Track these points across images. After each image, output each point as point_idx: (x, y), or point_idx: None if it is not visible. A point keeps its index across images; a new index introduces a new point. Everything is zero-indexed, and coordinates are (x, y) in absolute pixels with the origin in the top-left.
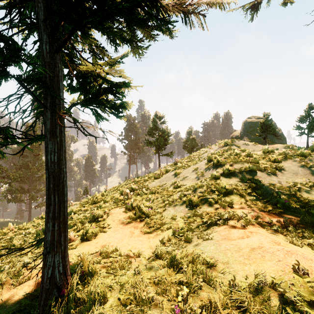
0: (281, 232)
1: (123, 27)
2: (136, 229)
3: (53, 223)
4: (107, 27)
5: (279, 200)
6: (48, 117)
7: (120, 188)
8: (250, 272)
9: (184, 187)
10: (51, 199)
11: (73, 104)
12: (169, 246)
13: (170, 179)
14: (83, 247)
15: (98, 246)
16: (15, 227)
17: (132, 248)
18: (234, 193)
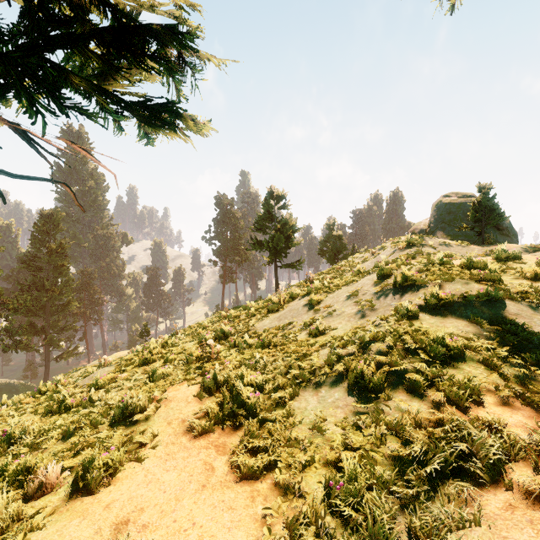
0: None
1: None
2: (221, 456)
3: None
4: None
5: None
6: None
7: (200, 330)
8: None
9: (333, 335)
10: None
11: None
12: None
13: (300, 315)
14: (63, 527)
15: (107, 523)
16: None
17: None
18: (467, 358)
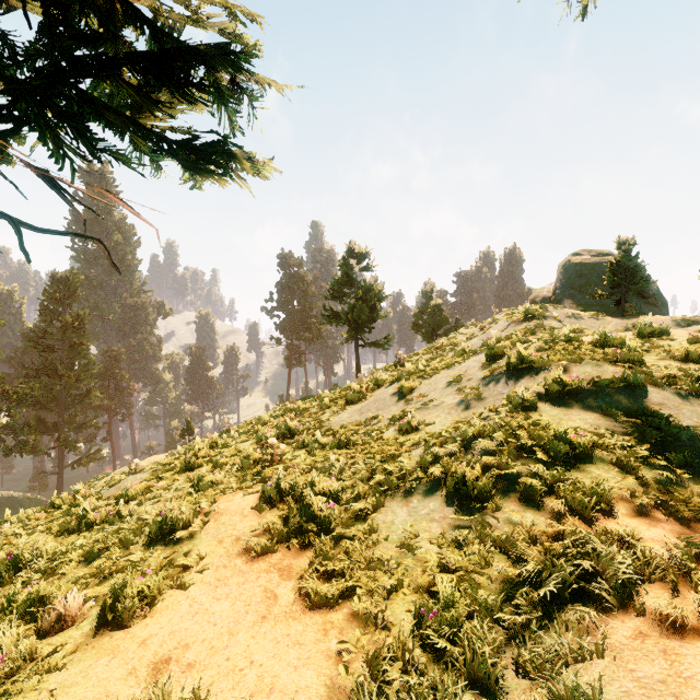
0: None
1: None
2: (286, 582)
3: None
4: None
5: None
6: None
7: (259, 426)
8: None
9: (429, 431)
10: None
11: None
12: None
13: (387, 406)
14: (88, 667)
15: (143, 662)
16: None
17: (261, 688)
18: (597, 458)
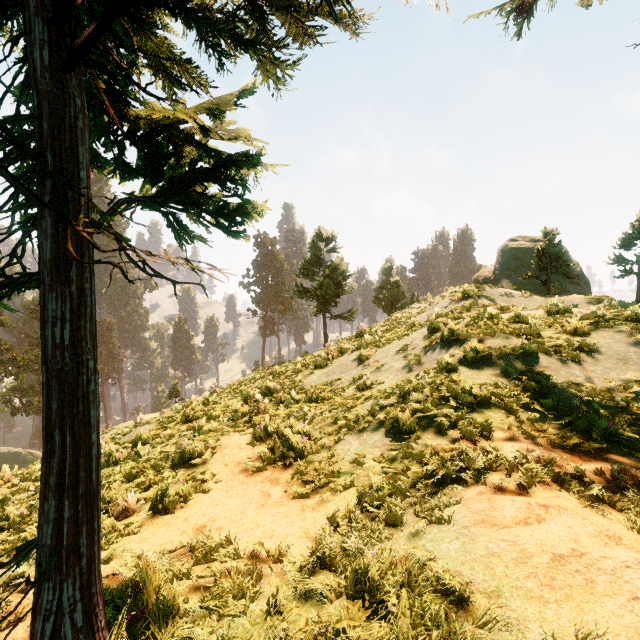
0: (611, 502)
1: (237, 5)
2: (275, 487)
3: (58, 501)
4: (196, 2)
5: (593, 422)
6: (46, 232)
7: (243, 387)
8: (561, 626)
9: (380, 388)
10: (55, 440)
11: (121, 203)
12: (350, 534)
13: (349, 370)
14: (154, 531)
15: (189, 527)
16: (17, 475)
17: (265, 536)
18: (491, 404)
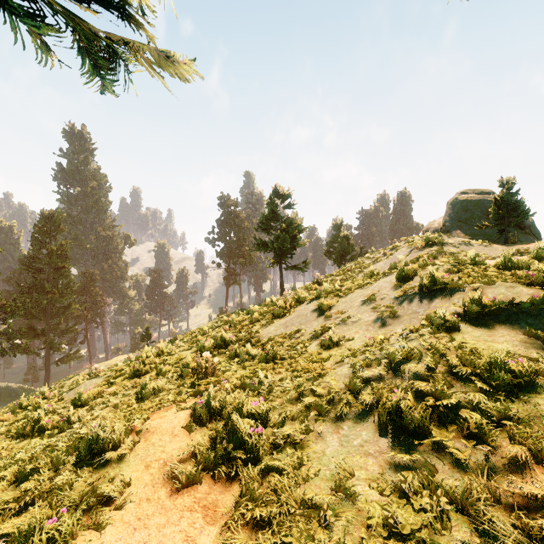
0: None
1: None
2: (209, 527)
3: None
4: None
5: None
6: None
7: (199, 336)
8: None
9: (350, 347)
10: None
11: None
12: None
13: (309, 321)
14: None
15: None
16: None
17: None
18: (538, 386)
